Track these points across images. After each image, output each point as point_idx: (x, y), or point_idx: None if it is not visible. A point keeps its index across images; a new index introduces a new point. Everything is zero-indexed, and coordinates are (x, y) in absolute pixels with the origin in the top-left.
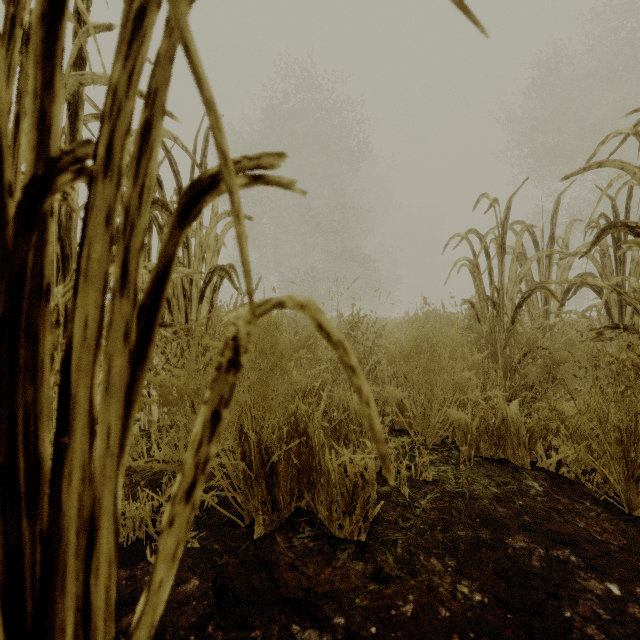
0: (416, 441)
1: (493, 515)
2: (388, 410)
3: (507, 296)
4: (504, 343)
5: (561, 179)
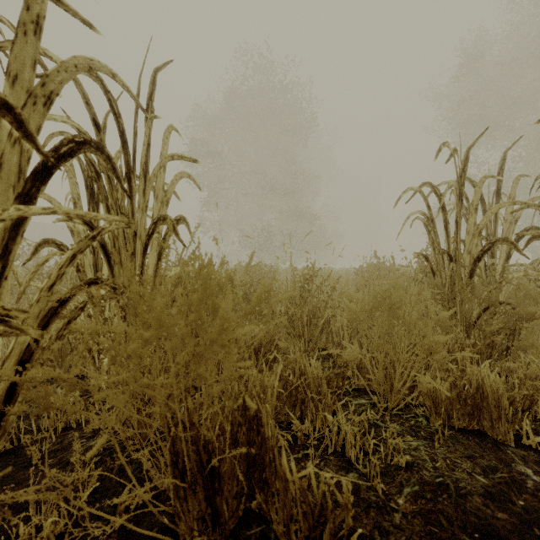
0: (379, 407)
1: (494, 526)
2: (349, 374)
3: (465, 249)
4: (462, 297)
5: (537, 121)
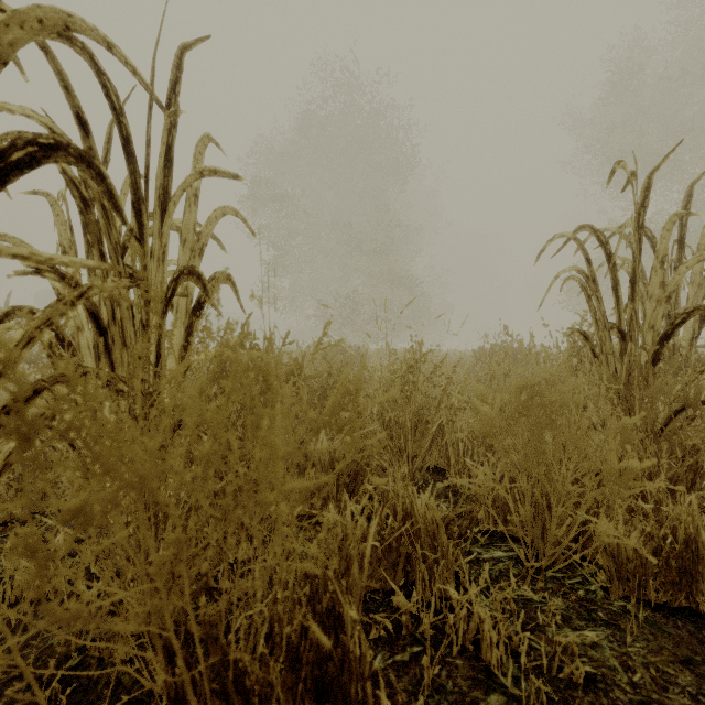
0: (528, 569)
1: None
2: (480, 515)
3: (645, 322)
4: (642, 393)
5: None
